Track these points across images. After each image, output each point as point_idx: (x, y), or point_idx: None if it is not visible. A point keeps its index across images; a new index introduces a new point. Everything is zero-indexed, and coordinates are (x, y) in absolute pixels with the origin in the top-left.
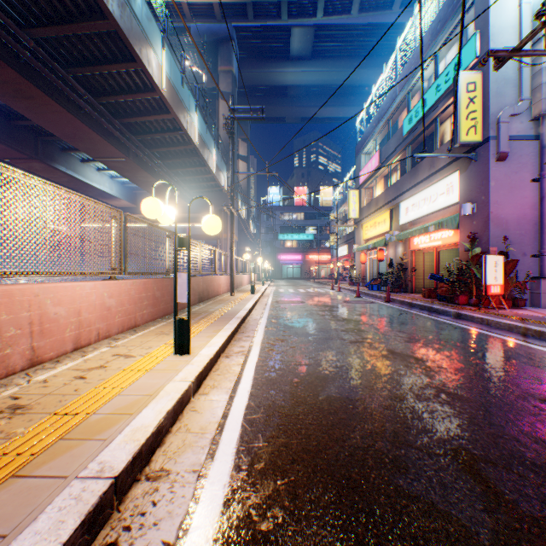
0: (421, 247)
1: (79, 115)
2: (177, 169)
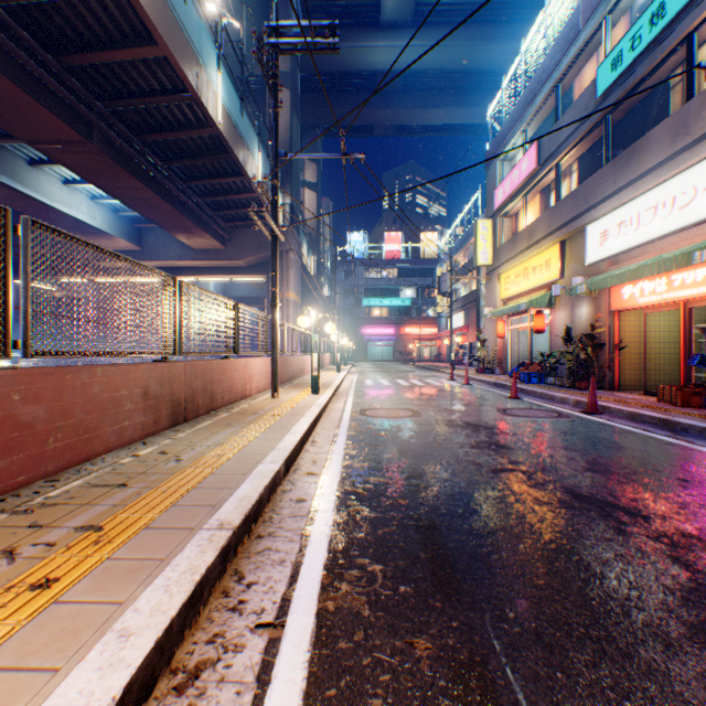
0: (642, 303)
1: None
2: (196, 180)
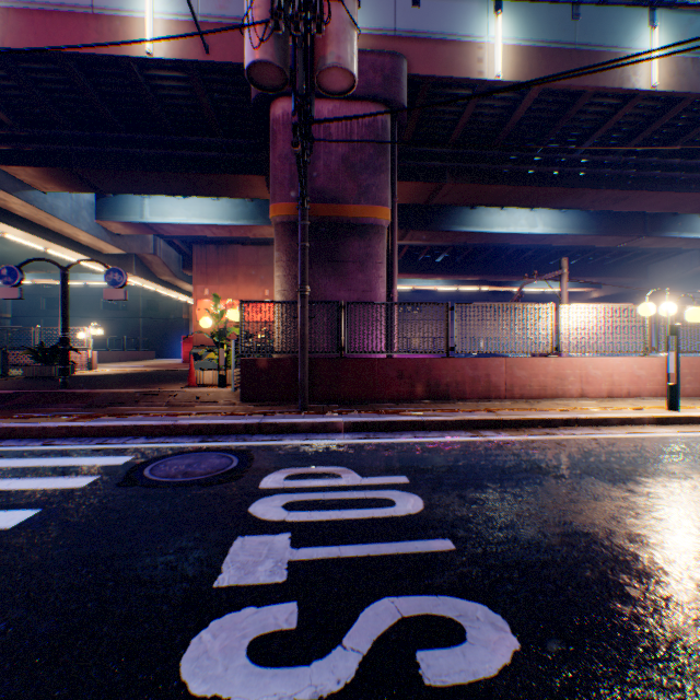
0: None
1: (672, 188)
2: None
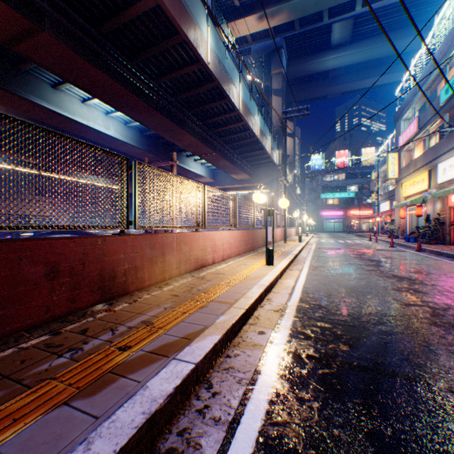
0: None
1: (193, 134)
2: (243, 154)
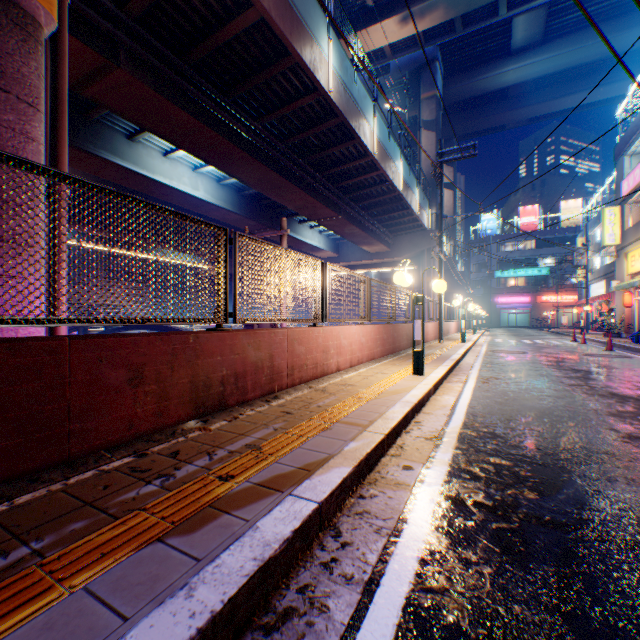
0: None
1: (308, 191)
2: (379, 216)
